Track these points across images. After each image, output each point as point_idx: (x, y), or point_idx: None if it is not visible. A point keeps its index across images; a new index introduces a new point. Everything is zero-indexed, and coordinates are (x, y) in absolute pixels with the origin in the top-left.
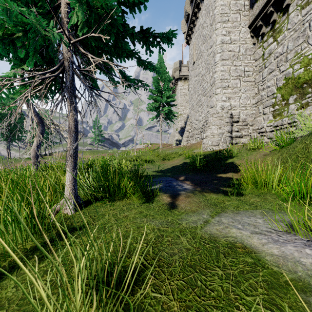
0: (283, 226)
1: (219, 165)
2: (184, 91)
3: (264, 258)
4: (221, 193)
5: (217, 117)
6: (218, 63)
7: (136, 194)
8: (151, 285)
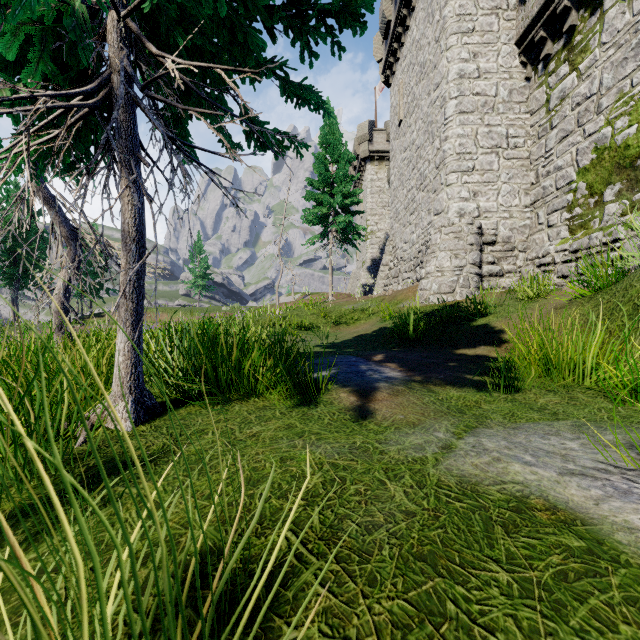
0: (635, 457)
1: (457, 331)
2: (378, 184)
3: (613, 537)
4: (469, 387)
5: (449, 234)
6: (451, 119)
7: (279, 388)
8: (319, 614)
